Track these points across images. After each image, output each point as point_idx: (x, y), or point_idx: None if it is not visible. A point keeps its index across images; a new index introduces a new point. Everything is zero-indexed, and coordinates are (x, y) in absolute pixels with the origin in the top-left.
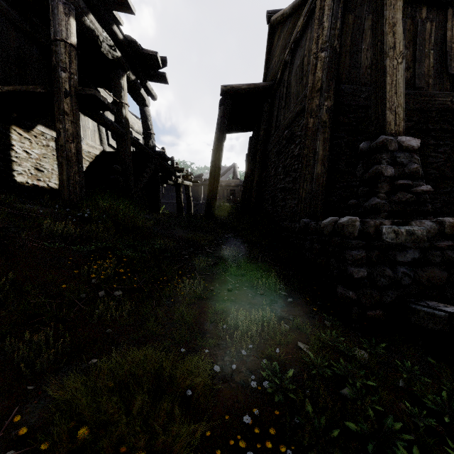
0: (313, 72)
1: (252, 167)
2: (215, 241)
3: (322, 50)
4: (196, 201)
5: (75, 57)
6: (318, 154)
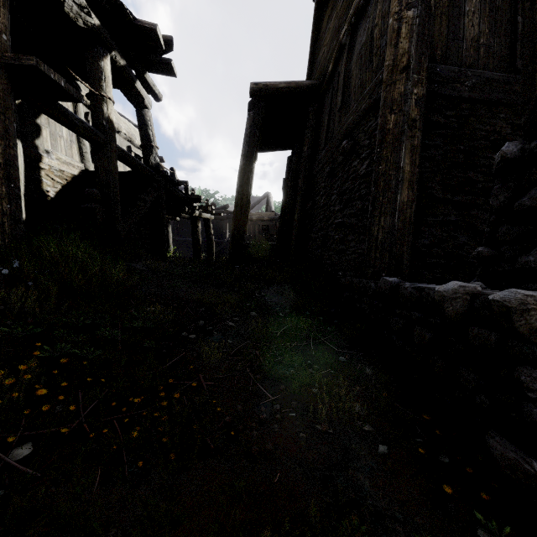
0: (395, 42)
1: (291, 195)
2: (240, 304)
3: (409, 6)
4: (221, 239)
5: (4, 3)
6: (404, 172)
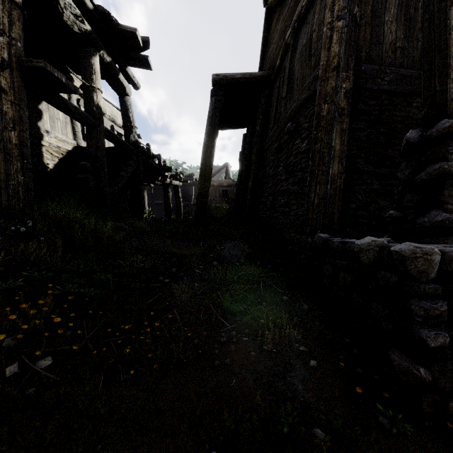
0: (328, 46)
1: (246, 166)
2: (204, 255)
3: (339, 18)
4: (187, 202)
5: (19, 17)
6: (335, 150)
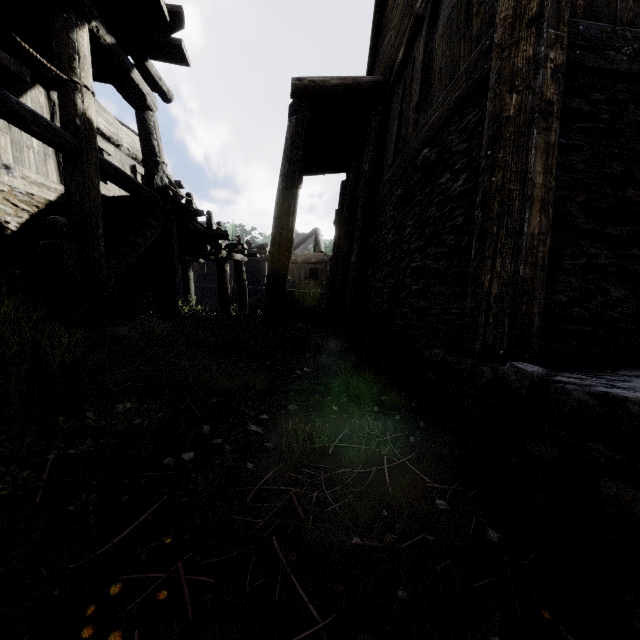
0: None
1: (347, 230)
2: (273, 388)
3: None
4: (258, 286)
5: None
6: (534, 185)
